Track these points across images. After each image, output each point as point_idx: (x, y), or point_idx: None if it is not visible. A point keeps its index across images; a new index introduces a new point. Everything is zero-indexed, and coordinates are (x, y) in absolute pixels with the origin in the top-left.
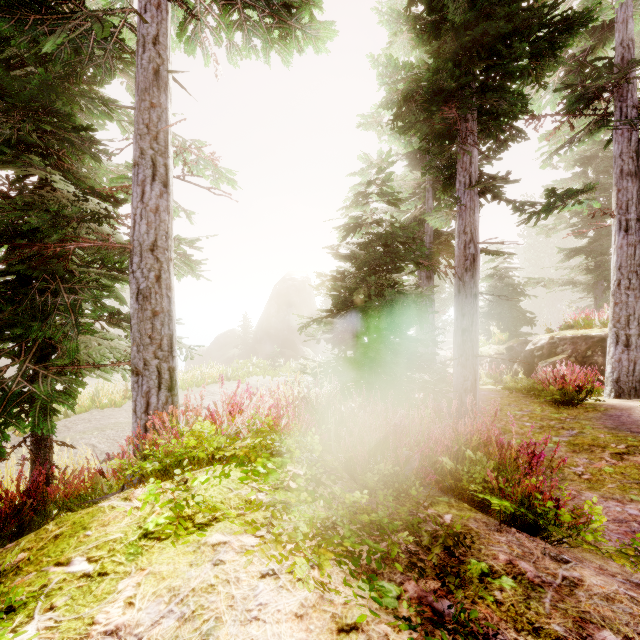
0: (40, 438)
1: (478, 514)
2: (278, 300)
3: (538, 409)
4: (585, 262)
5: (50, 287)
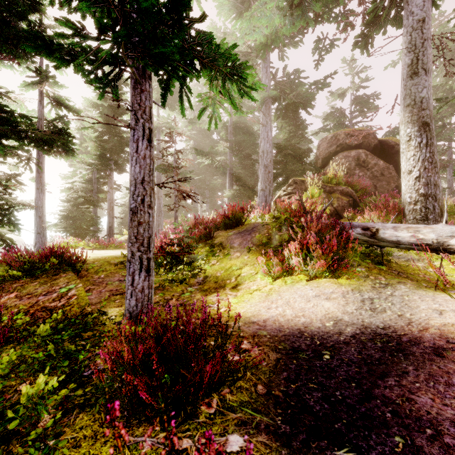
0: None
1: None
2: None
3: None
4: None
5: None
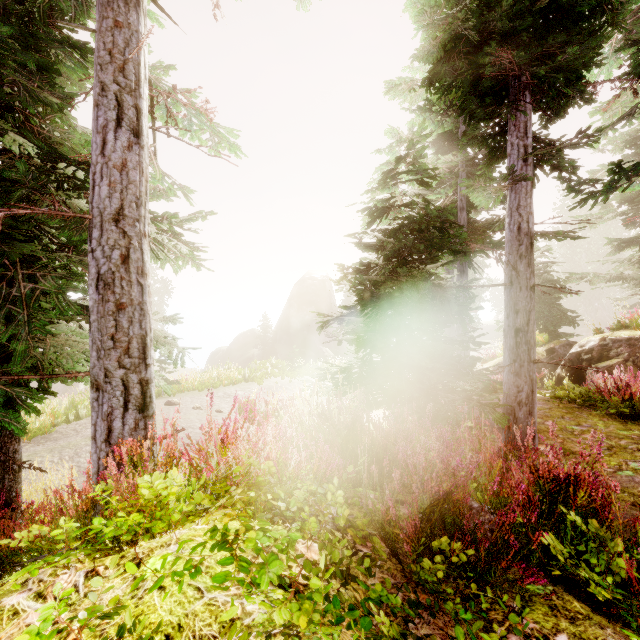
0: (3, 460)
1: (606, 631)
2: (298, 299)
3: (600, 424)
4: (638, 254)
5: (8, 276)
